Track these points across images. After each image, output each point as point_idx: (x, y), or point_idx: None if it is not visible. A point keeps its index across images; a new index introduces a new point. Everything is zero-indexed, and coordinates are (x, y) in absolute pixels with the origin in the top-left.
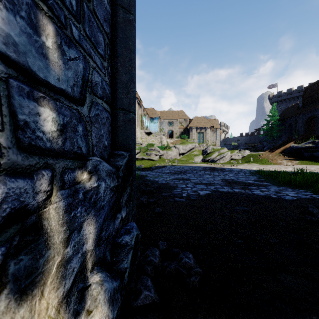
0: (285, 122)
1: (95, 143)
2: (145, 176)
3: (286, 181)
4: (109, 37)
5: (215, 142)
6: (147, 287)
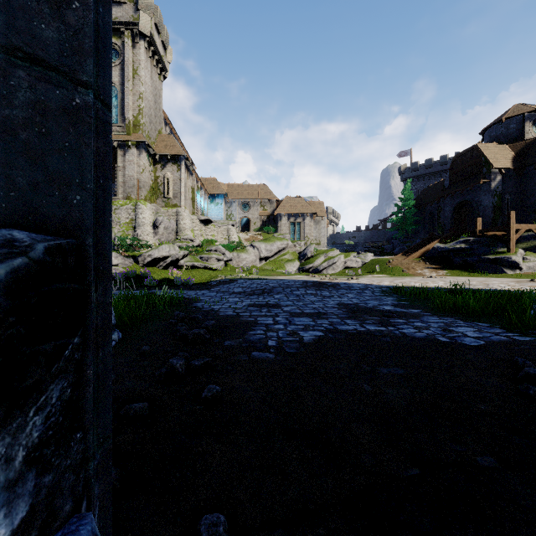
0: (424, 210)
1: None
2: (194, 301)
3: (448, 306)
4: None
5: (318, 239)
6: None
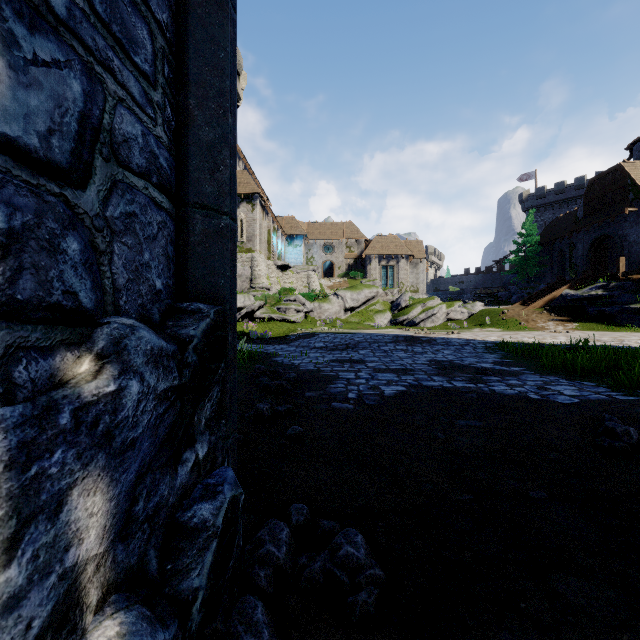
0: (552, 247)
1: (125, 284)
2: (273, 355)
3: (556, 364)
4: (168, 36)
5: (416, 285)
6: (254, 626)
